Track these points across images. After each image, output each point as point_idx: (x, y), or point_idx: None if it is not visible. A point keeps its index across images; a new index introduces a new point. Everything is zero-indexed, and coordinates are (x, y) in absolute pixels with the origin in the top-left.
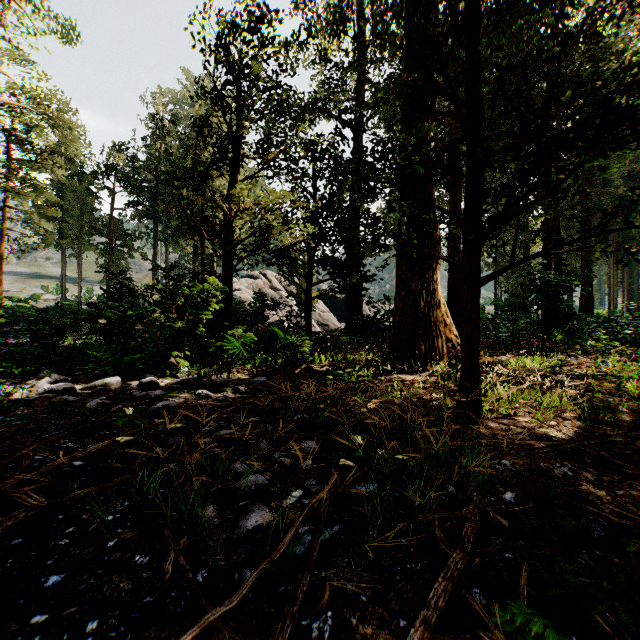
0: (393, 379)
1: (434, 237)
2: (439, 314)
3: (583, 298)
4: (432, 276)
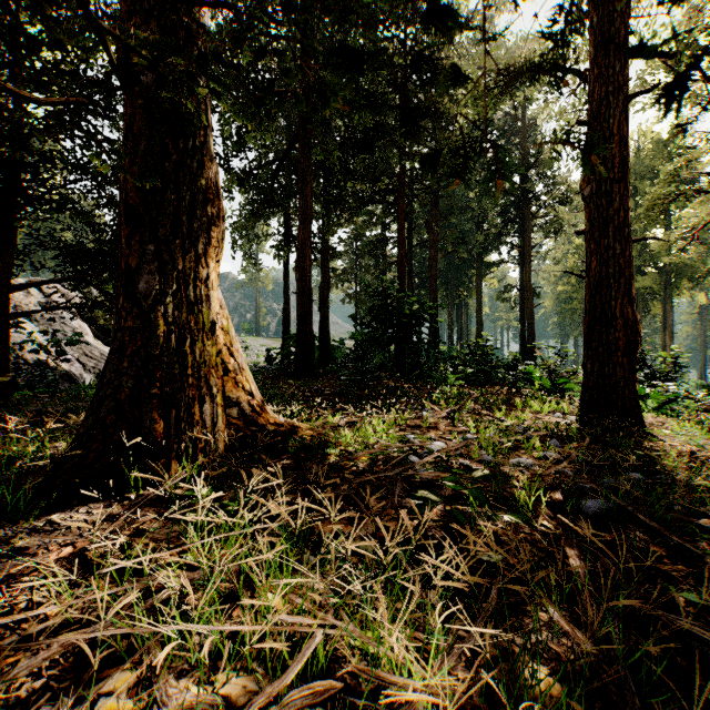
0: (7, 546)
1: (202, 188)
2: (210, 349)
3: (431, 334)
4: (195, 269)
